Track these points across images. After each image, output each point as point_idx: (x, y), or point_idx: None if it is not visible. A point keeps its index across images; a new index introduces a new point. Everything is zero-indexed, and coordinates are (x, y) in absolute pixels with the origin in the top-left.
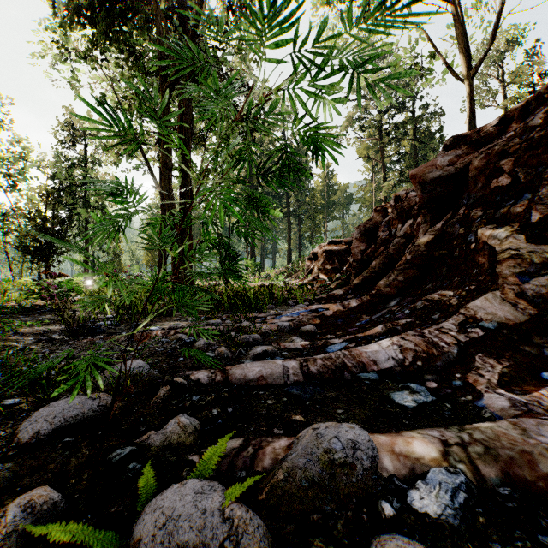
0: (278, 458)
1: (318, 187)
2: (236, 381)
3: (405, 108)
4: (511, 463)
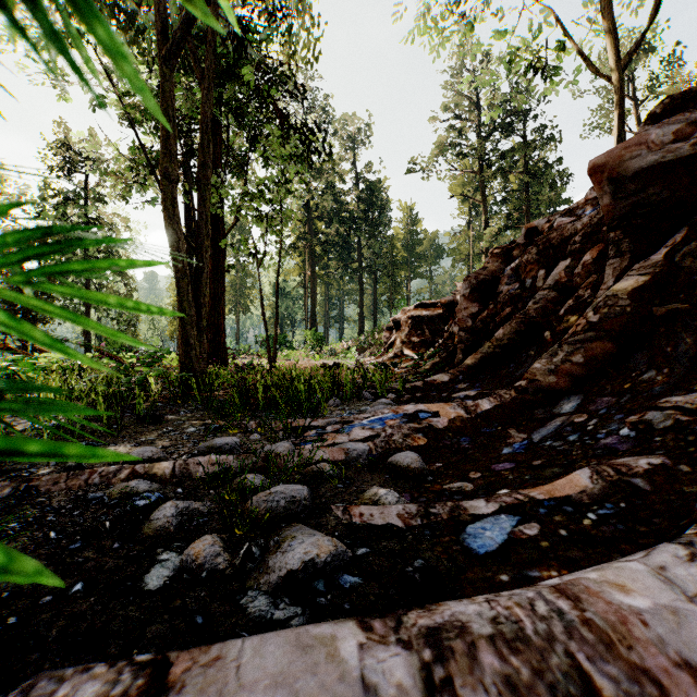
0: None
1: (399, 235)
2: None
3: (513, 131)
4: None
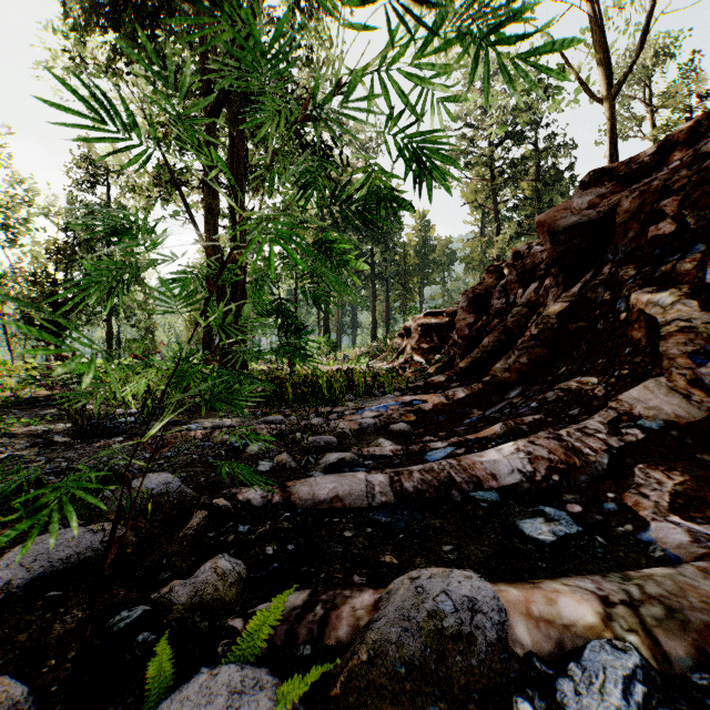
0: (360, 624)
1: (412, 242)
2: (301, 503)
3: (524, 139)
4: (707, 634)
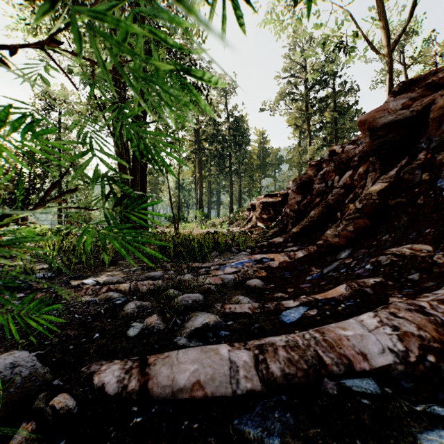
0: None
1: (255, 150)
2: (159, 391)
3: (327, 85)
4: None
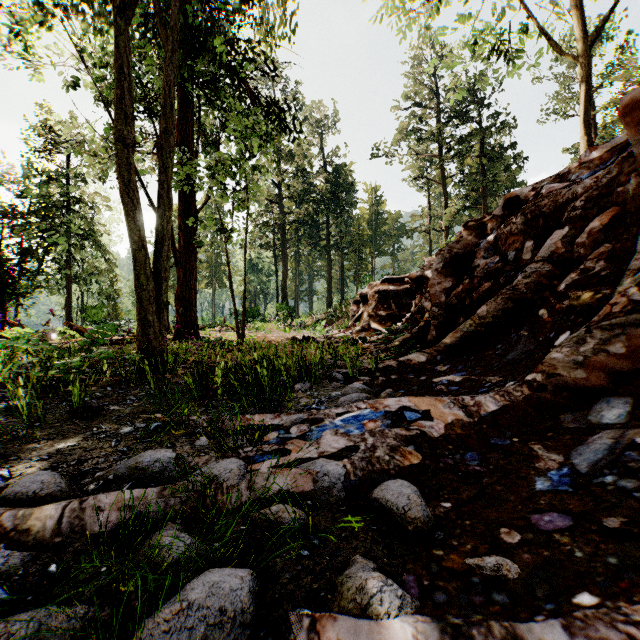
0: None
1: (365, 215)
2: None
3: (471, 117)
4: None
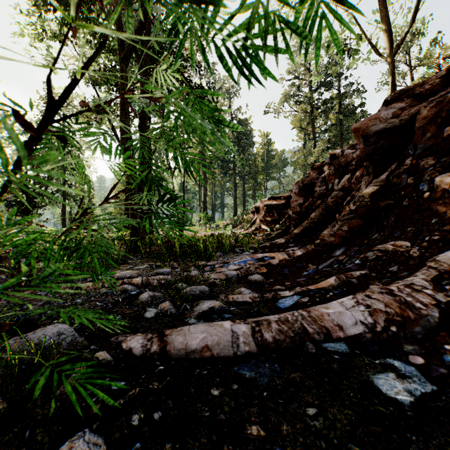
0: None
1: (259, 152)
2: (175, 352)
3: (331, 87)
4: None
